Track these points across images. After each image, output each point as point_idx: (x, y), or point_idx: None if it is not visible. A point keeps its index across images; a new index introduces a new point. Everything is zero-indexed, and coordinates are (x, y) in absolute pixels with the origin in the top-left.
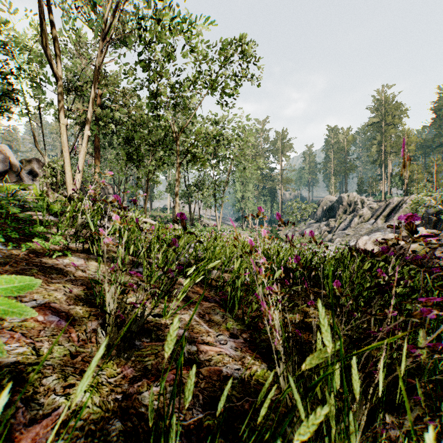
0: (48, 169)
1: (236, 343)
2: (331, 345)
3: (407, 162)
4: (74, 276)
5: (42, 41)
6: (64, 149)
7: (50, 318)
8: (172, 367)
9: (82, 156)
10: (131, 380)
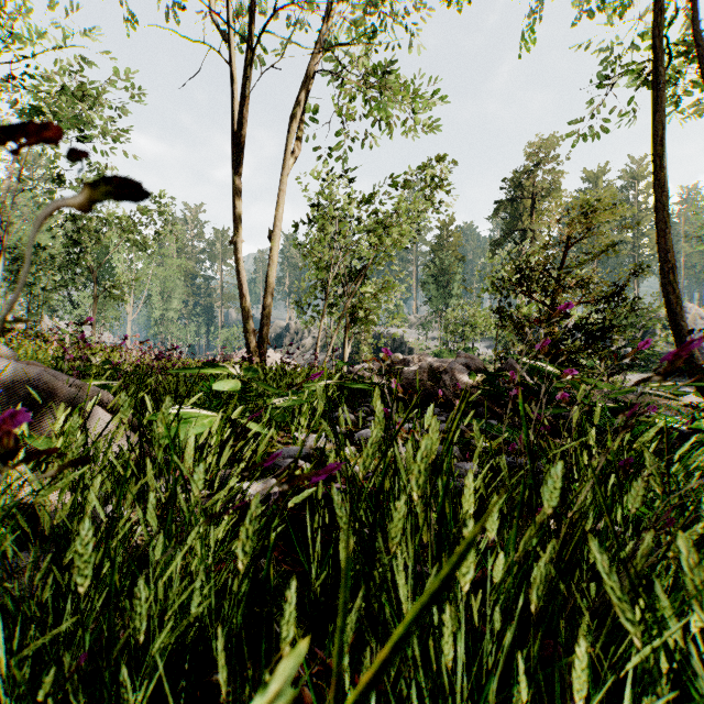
0: None
1: None
2: None
3: None
4: None
5: None
6: None
7: None
8: None
9: None
10: None
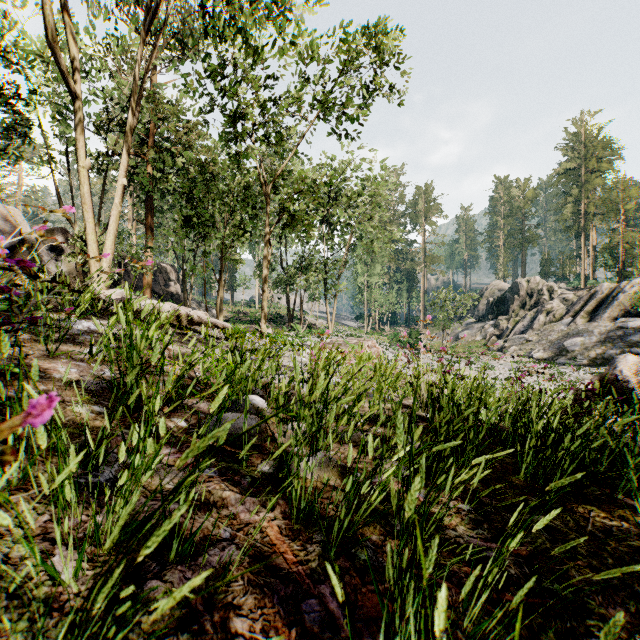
0: (78, 243)
1: None
2: None
3: (622, 228)
4: None
5: (48, 33)
6: (84, 207)
7: None
8: None
9: (114, 219)
10: None
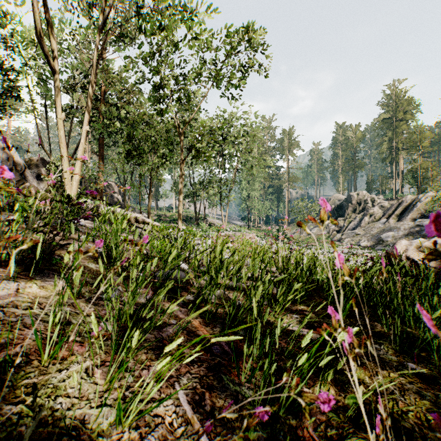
0: (52, 168)
1: None
2: None
3: (420, 159)
4: None
5: (38, 30)
6: (61, 145)
7: None
8: None
9: (81, 153)
10: None
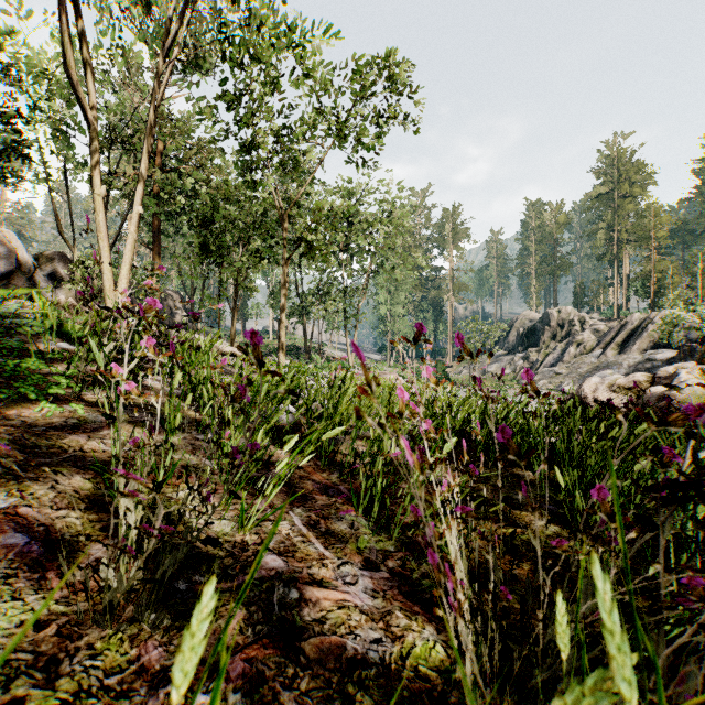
0: (79, 268)
1: (374, 581)
2: (628, 689)
3: (654, 257)
4: (82, 450)
5: (64, 61)
6: (100, 236)
7: (11, 540)
8: (244, 640)
9: (130, 247)
10: (154, 677)
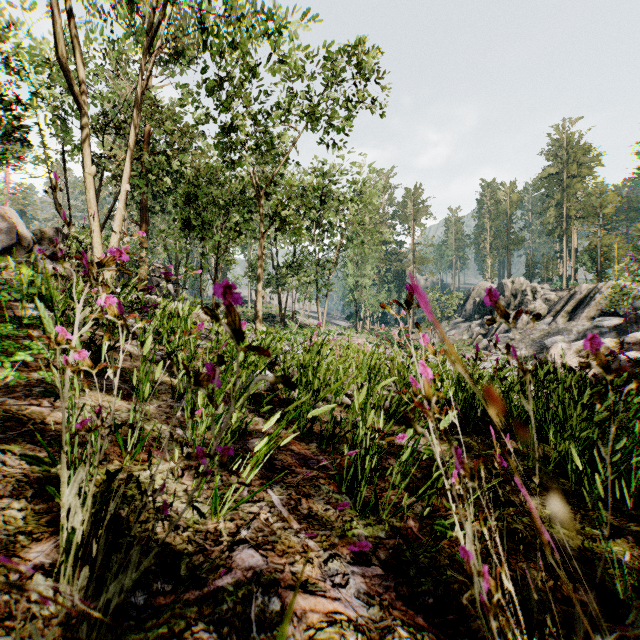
0: (74, 243)
1: (367, 580)
2: None
3: (601, 232)
4: (43, 423)
5: (57, 49)
6: (90, 212)
7: None
8: None
9: (118, 222)
10: None
